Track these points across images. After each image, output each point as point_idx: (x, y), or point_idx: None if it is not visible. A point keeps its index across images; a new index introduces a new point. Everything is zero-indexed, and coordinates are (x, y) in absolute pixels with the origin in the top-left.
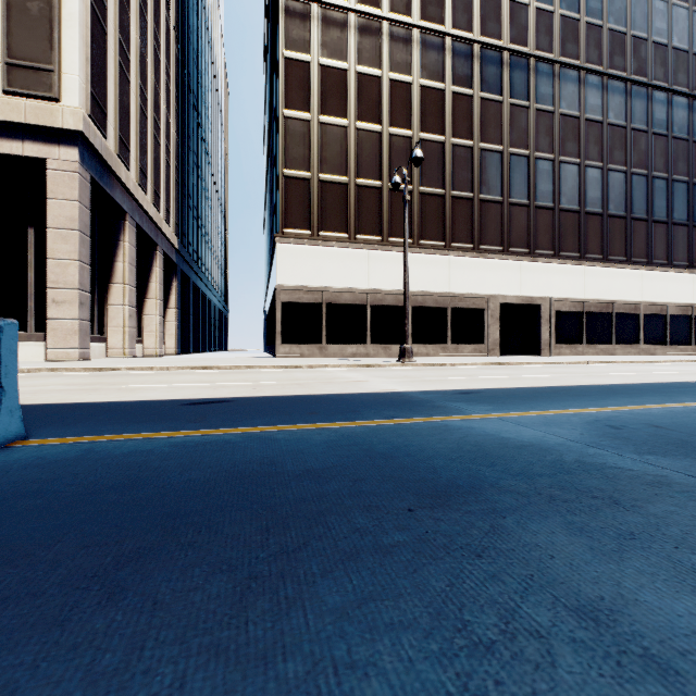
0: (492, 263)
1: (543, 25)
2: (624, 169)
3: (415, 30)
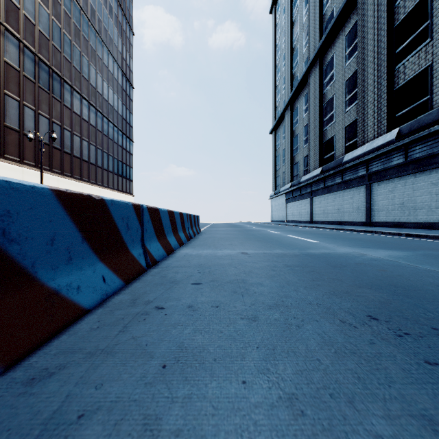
0: (45, 175)
1: (67, 66)
2: (95, 145)
3: (2, 26)
